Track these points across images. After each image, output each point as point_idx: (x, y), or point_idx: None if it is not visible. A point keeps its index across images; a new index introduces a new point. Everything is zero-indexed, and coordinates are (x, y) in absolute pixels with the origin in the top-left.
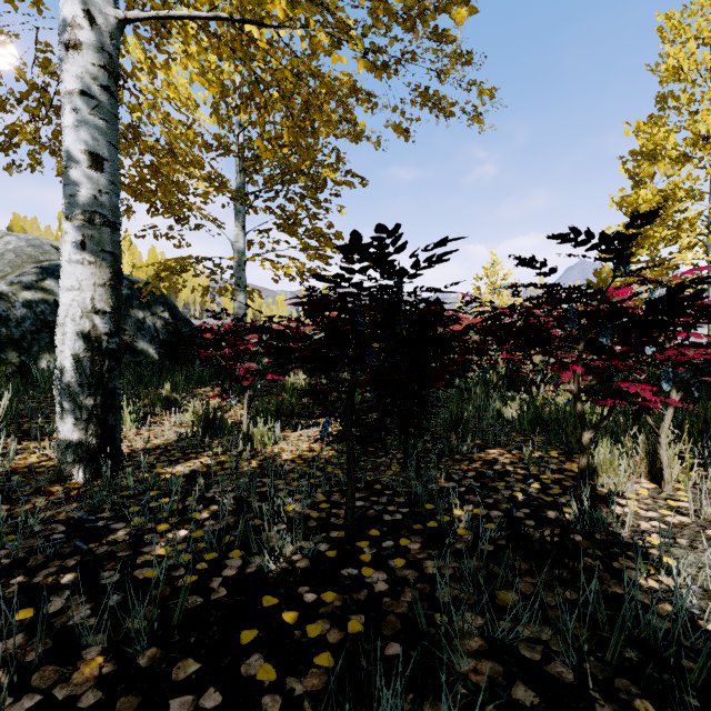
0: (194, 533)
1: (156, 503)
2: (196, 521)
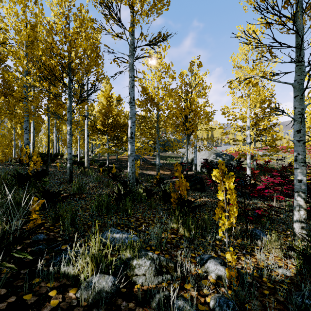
0: None
1: None
2: None
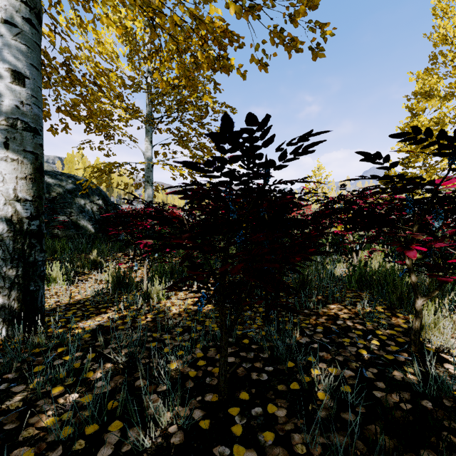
0: (83, 398)
1: (59, 361)
2: (88, 382)
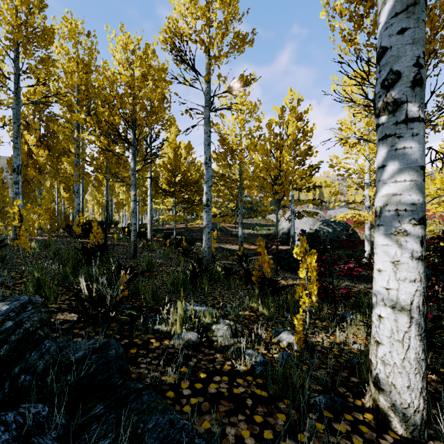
0: None
1: None
2: None
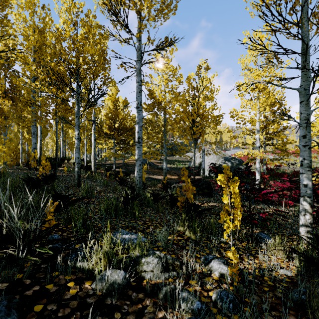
0: None
1: None
2: None
